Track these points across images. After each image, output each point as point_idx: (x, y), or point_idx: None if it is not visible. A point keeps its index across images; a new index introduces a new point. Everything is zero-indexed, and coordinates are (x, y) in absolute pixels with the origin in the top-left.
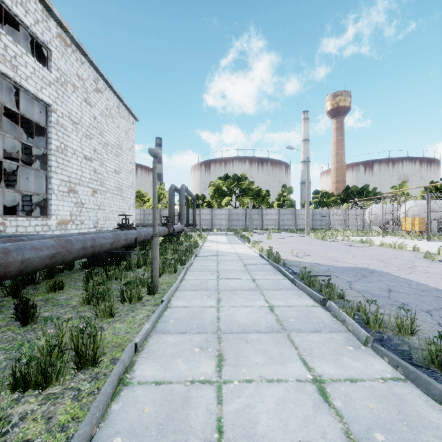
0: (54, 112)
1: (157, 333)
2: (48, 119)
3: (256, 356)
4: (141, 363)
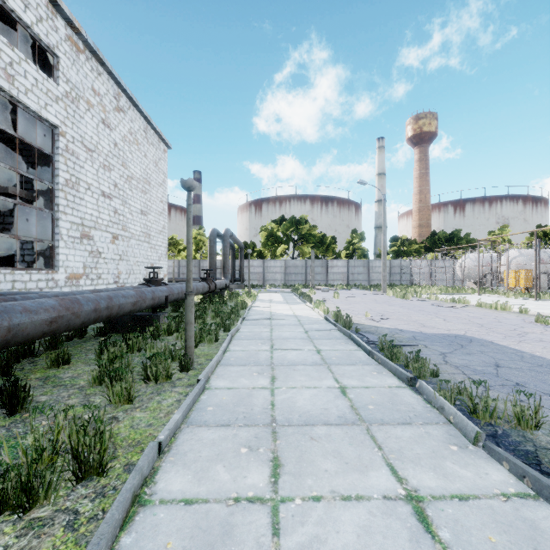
0: (62, 135)
1: (190, 425)
2: (55, 145)
3: (325, 460)
4: (167, 471)
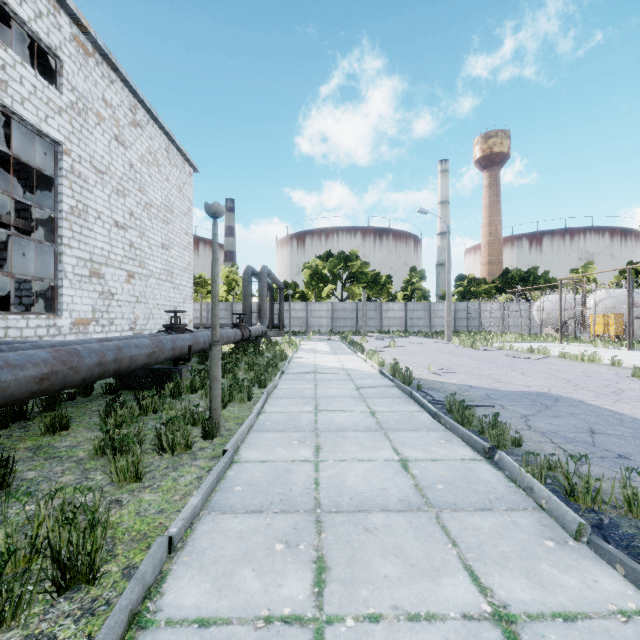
0: (66, 154)
1: (211, 512)
2: (58, 165)
3: (385, 561)
4: (178, 577)
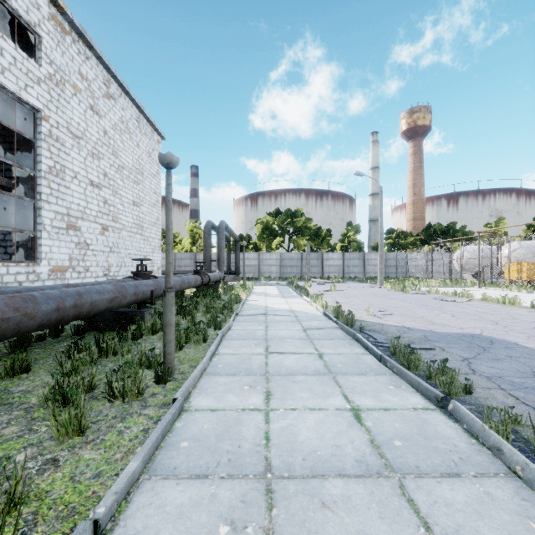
0: (45, 120)
1: (152, 476)
2: (37, 130)
3: None
4: None
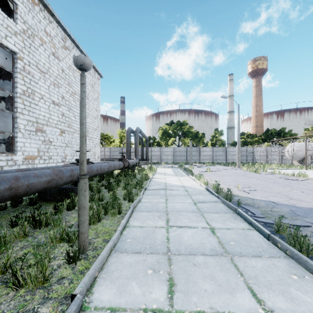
0: (20, 59)
1: None
2: (15, 66)
3: None
4: None
